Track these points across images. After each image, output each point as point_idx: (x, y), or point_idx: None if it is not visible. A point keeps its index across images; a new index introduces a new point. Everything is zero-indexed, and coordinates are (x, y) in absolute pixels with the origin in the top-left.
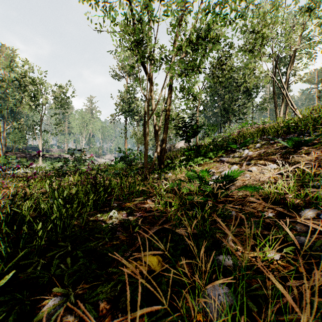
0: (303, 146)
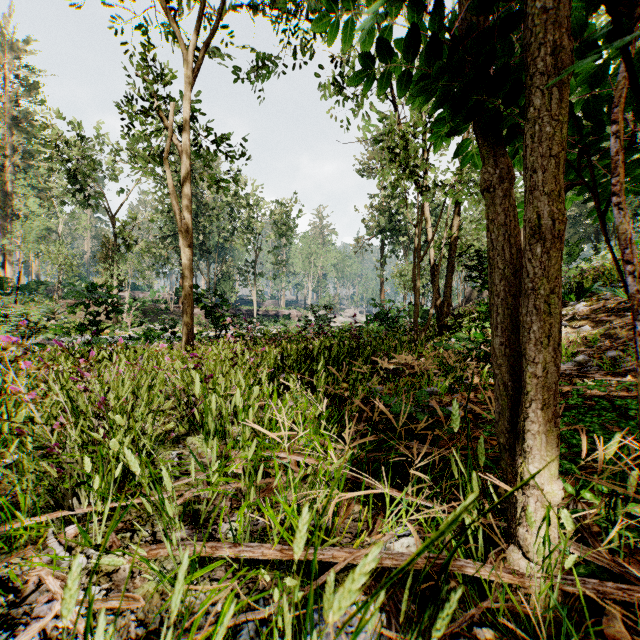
0: None
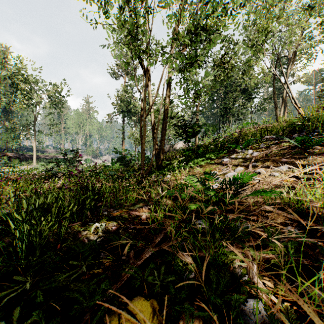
0: (314, 146)
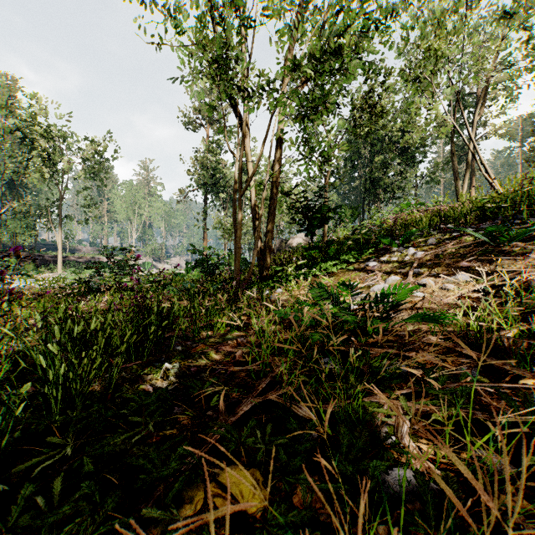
0: (514, 241)
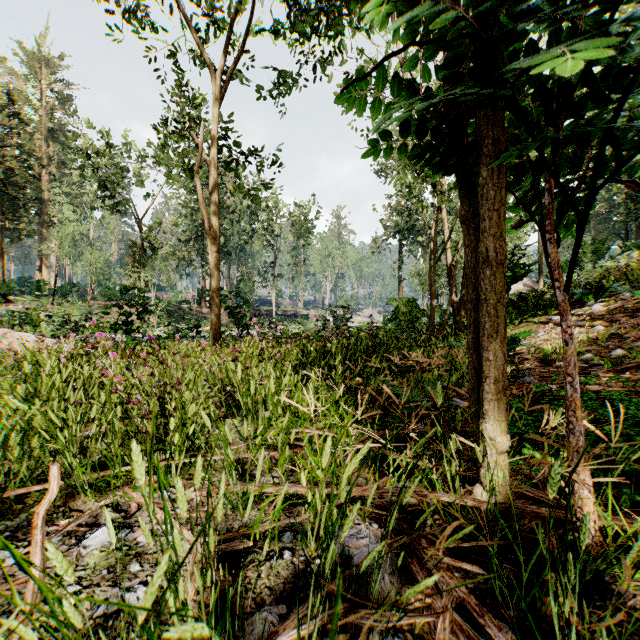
0: None
